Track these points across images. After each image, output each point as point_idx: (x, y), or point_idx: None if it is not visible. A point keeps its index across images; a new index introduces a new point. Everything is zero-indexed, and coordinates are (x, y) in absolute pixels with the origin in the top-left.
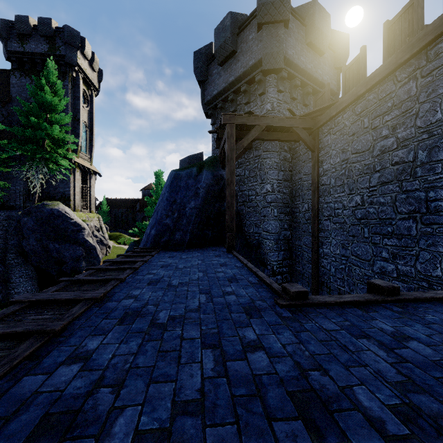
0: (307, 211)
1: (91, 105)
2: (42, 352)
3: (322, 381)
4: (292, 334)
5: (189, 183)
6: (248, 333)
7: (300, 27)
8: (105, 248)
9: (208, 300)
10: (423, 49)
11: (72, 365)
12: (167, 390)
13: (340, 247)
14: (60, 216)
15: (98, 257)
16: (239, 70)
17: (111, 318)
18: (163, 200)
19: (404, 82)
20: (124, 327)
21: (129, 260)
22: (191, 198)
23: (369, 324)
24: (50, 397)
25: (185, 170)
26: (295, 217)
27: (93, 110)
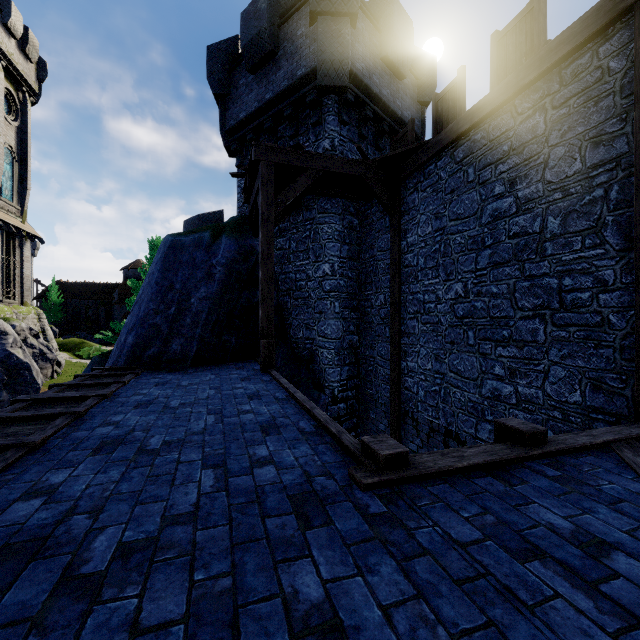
0: (384, 305)
1: (22, 119)
2: None
3: None
4: (398, 568)
5: (197, 257)
6: (304, 579)
7: (373, 31)
8: (50, 367)
9: (219, 483)
10: (555, 66)
11: None
12: None
13: (432, 359)
14: None
15: (35, 383)
16: (281, 82)
17: None
18: (151, 284)
19: (527, 114)
20: None
21: (71, 396)
22: (200, 281)
23: (526, 515)
24: None
25: (190, 235)
26: (365, 315)
27: (26, 127)
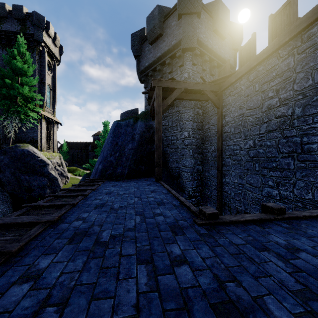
0: (214, 151)
1: (53, 72)
2: None
3: (237, 292)
4: (209, 249)
5: (127, 130)
6: (174, 248)
7: (209, 18)
8: (65, 179)
9: (142, 220)
10: (299, 33)
11: (23, 284)
12: (107, 307)
13: (238, 177)
14: (29, 155)
15: (59, 186)
16: (164, 48)
17: (62, 238)
18: (108, 143)
19: (285, 57)
20: (72, 245)
21: (81, 189)
22: (129, 141)
23: (267, 238)
24: None
25: (124, 121)
26: (205, 156)
27: (55, 76)
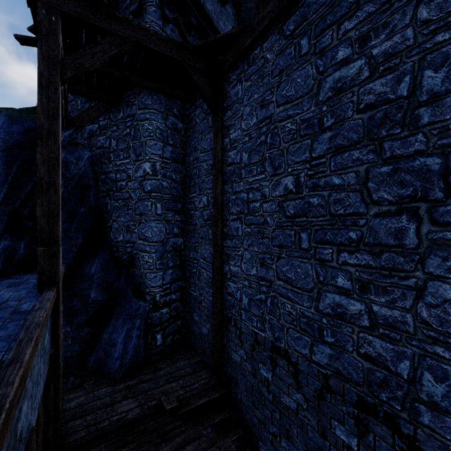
0: (206, 207)
1: None
2: None
3: None
4: None
5: None
6: None
7: None
8: None
9: None
10: None
11: None
12: None
13: (257, 264)
14: None
15: None
16: None
17: None
18: None
19: None
20: None
21: None
22: None
23: None
24: None
25: None
26: (189, 217)
27: None
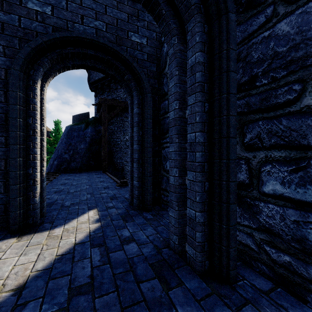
0: None
1: None
2: None
3: (119, 195)
4: (117, 191)
5: (80, 134)
6: (103, 191)
7: None
8: None
9: (90, 187)
10: None
11: None
12: (77, 199)
13: None
14: None
15: None
16: None
17: (50, 193)
18: (62, 143)
19: None
20: (57, 193)
21: None
22: (81, 142)
23: None
24: None
25: (77, 125)
26: None
27: None
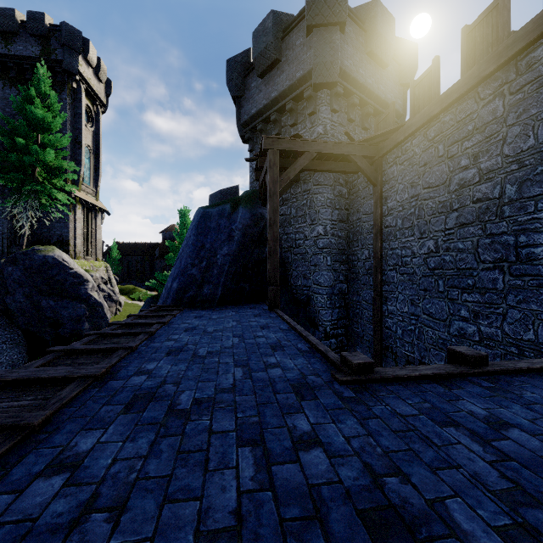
0: (368, 259)
1: (96, 125)
2: (12, 458)
3: (402, 493)
4: (357, 422)
5: (221, 224)
6: (300, 422)
7: (359, 32)
8: (115, 306)
9: (246, 375)
10: (512, 59)
11: (53, 476)
12: (189, 514)
13: (408, 304)
14: (56, 265)
15: (106, 317)
16: (283, 83)
17: (114, 404)
18: (188, 245)
19: (488, 99)
20: (131, 416)
21: (144, 322)
22: (223, 242)
23: (454, 405)
24: (15, 531)
25: (216, 207)
26: (352, 267)
27: (99, 131)
